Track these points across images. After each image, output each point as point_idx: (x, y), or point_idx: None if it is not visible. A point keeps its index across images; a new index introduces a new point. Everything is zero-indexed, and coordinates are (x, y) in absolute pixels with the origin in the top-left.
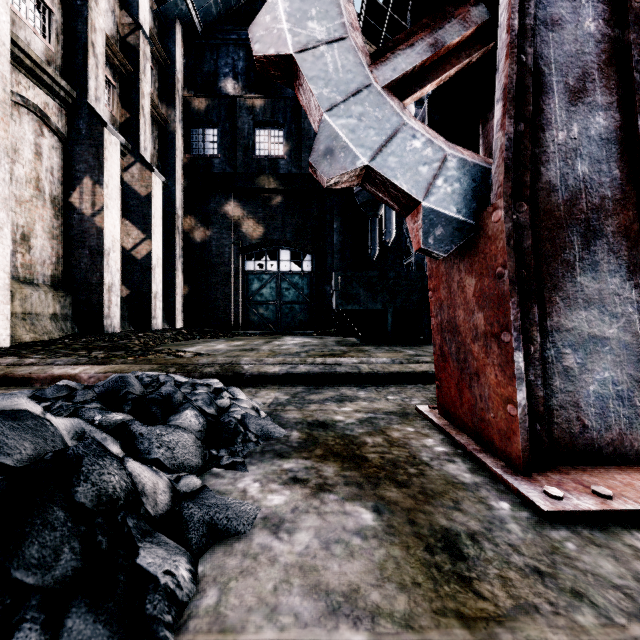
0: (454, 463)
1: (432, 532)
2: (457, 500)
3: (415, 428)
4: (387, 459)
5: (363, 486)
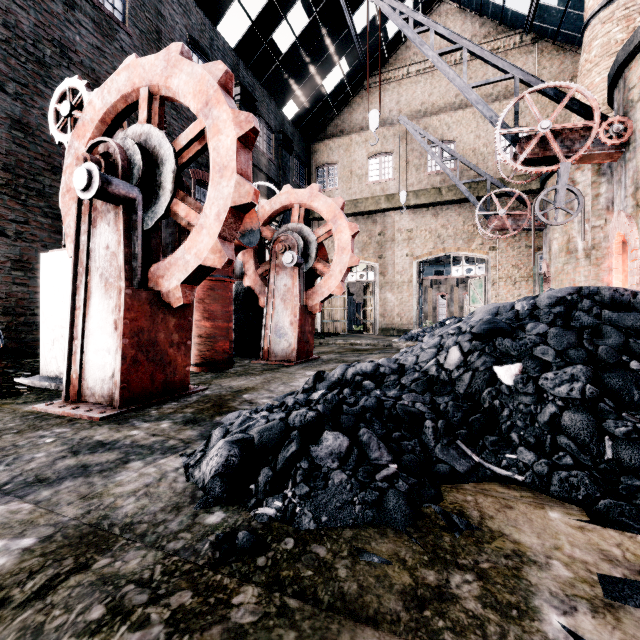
0: (187, 399)
1: (237, 392)
2: (216, 394)
3: (150, 411)
4: (206, 403)
5: (234, 399)
